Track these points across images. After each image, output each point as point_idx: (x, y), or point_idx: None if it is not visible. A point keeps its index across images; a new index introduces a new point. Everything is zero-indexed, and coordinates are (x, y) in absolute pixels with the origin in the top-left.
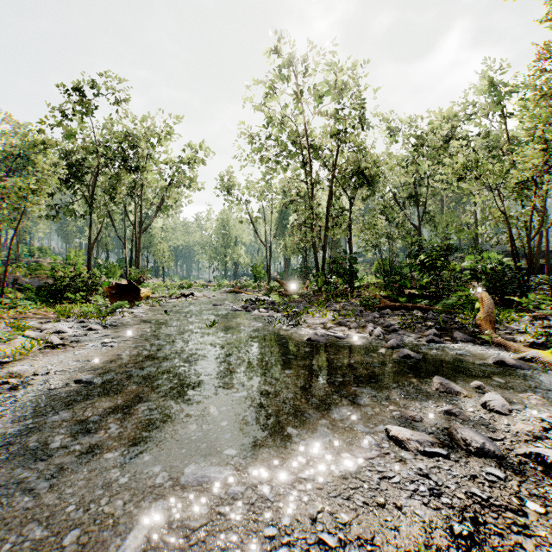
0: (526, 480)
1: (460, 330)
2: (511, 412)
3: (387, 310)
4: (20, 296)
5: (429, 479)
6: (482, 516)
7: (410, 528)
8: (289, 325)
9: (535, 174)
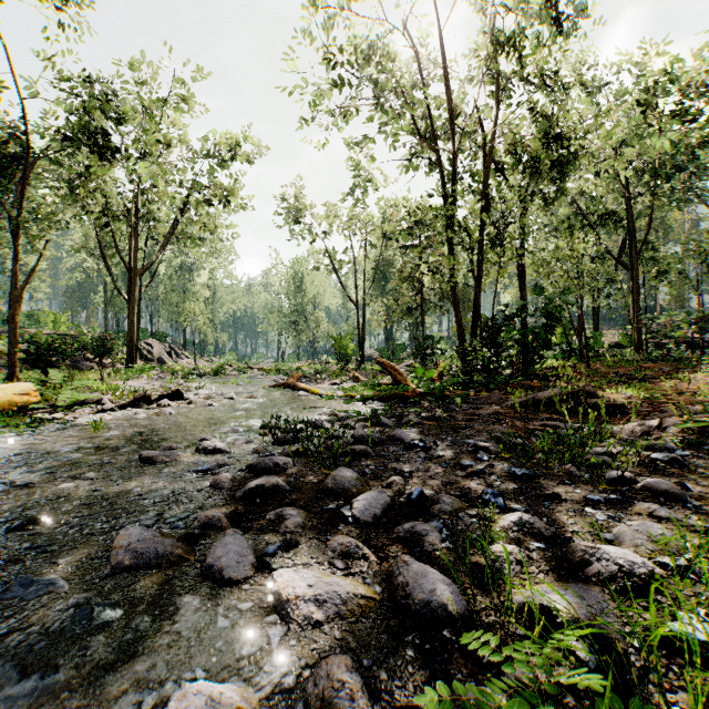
0: None
1: None
2: None
3: None
4: None
5: None
6: None
7: None
8: None
9: None
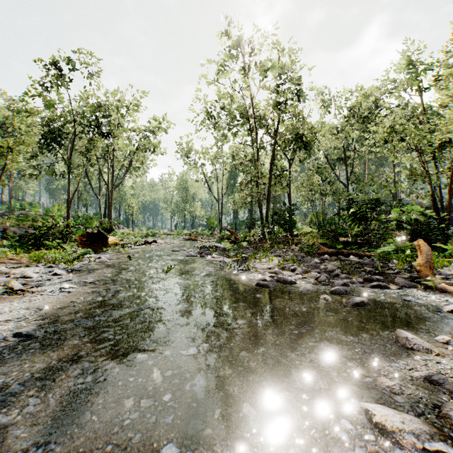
0: None
1: (398, 275)
2: None
3: (326, 255)
4: (6, 243)
5: None
6: None
7: None
8: (239, 270)
9: None
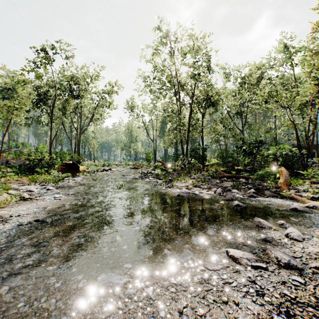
0: (318, 285)
1: (268, 190)
2: (304, 240)
3: (224, 178)
4: (9, 170)
5: (255, 284)
6: (292, 310)
7: (245, 318)
8: (166, 187)
9: (311, 99)
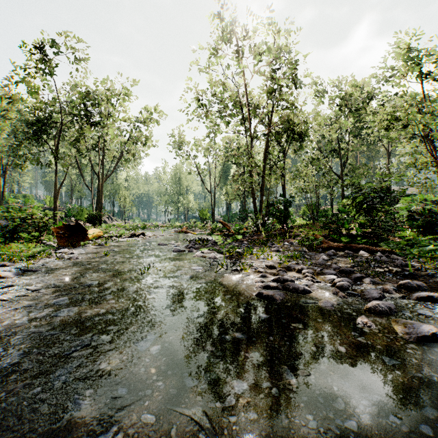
0: None
1: (435, 278)
2: None
3: (332, 250)
4: None
5: None
6: None
7: None
8: (233, 271)
9: None
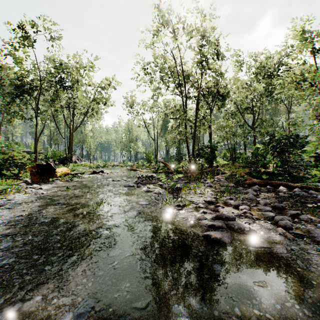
0: None
1: None
2: None
3: (256, 186)
4: None
5: None
6: None
7: None
8: (176, 206)
9: None
